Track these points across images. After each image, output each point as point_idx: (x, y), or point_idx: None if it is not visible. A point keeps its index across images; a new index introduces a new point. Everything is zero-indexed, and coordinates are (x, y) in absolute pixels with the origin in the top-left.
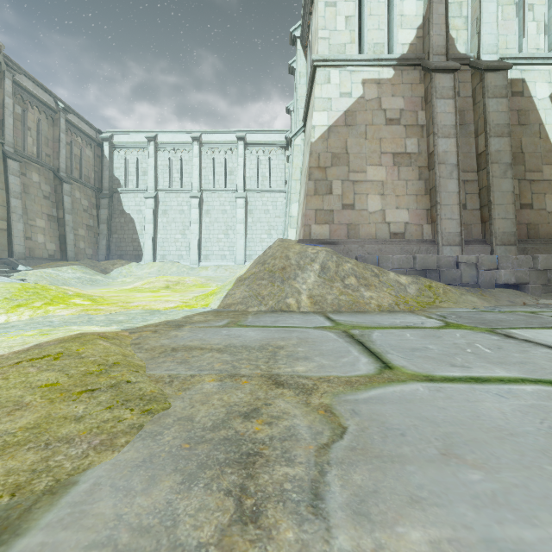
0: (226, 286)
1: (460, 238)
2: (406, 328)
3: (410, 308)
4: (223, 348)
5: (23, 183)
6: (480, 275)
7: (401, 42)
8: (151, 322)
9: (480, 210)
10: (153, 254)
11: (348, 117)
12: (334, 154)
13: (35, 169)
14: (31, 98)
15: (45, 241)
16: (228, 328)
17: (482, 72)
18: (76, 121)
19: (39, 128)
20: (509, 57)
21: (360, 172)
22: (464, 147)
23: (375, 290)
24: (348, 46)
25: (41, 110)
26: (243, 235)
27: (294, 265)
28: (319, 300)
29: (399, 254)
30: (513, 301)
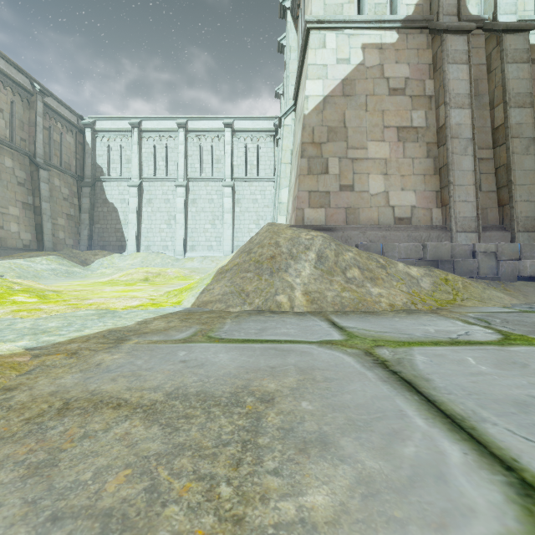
0: (204, 280)
1: (476, 223)
2: (455, 343)
3: (431, 307)
4: (160, 404)
5: None
6: (501, 266)
7: (406, 2)
8: (86, 331)
9: (497, 191)
10: (136, 245)
11: (346, 86)
12: (330, 128)
13: (8, 154)
14: (3, 78)
15: (19, 230)
16: (191, 344)
17: (500, 33)
18: (55, 105)
19: (13, 111)
20: (528, 19)
21: (360, 148)
22: (478, 120)
23: (383, 284)
24: (345, 6)
25: (15, 92)
26: (231, 225)
27: (285, 254)
28: (317, 297)
29: (406, 241)
30: None
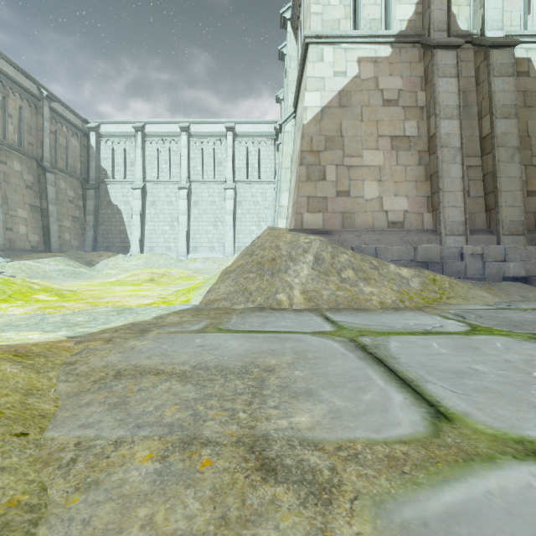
0: (210, 280)
1: (464, 227)
2: (427, 333)
3: (417, 305)
4: (189, 372)
5: (3, 172)
6: (487, 267)
7: (399, 18)
8: (112, 324)
9: (485, 197)
10: (140, 246)
11: (343, 98)
12: (327, 137)
13: (17, 158)
14: (12, 84)
15: (27, 232)
16: (205, 334)
17: (487, 48)
18: (61, 109)
19: (21, 116)
20: (514, 34)
21: (356, 156)
22: (467, 130)
23: (375, 284)
24: (342, 21)
25: (23, 97)
26: (232, 226)
27: (285, 256)
28: (314, 296)
29: (399, 244)
30: (525, 296)
